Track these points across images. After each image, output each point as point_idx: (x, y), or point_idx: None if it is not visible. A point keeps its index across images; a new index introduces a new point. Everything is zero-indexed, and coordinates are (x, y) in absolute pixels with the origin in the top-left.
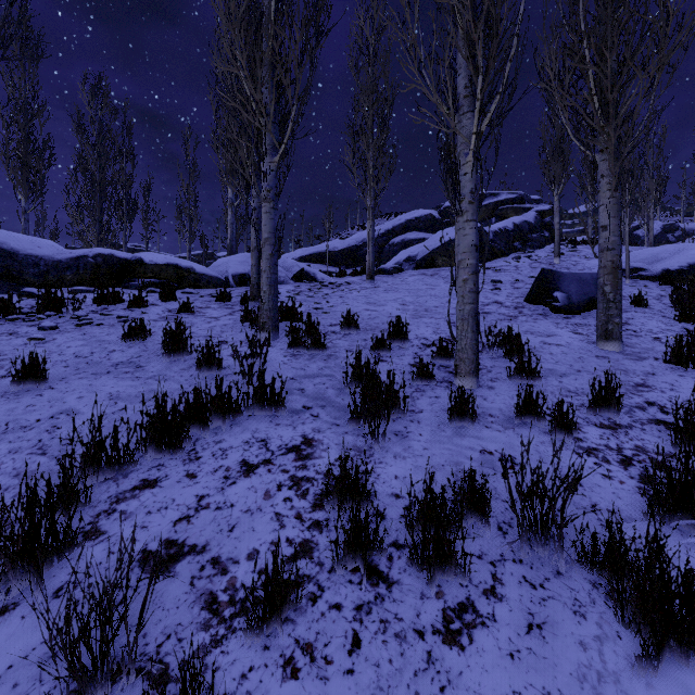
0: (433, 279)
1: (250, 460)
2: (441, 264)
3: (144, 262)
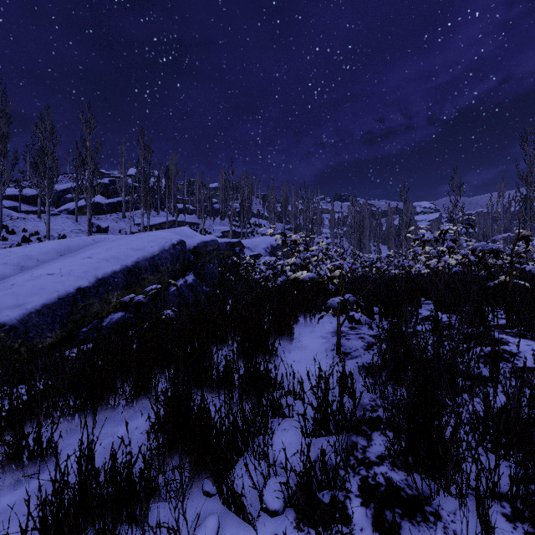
0: (69, 220)
1: (4, 244)
2: (79, 214)
3: None
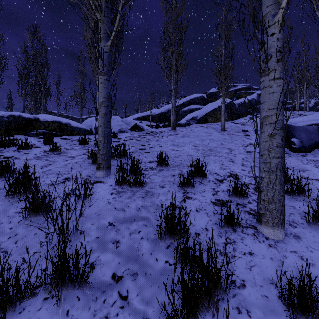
0: (208, 129)
1: None
2: (211, 121)
3: (40, 120)
